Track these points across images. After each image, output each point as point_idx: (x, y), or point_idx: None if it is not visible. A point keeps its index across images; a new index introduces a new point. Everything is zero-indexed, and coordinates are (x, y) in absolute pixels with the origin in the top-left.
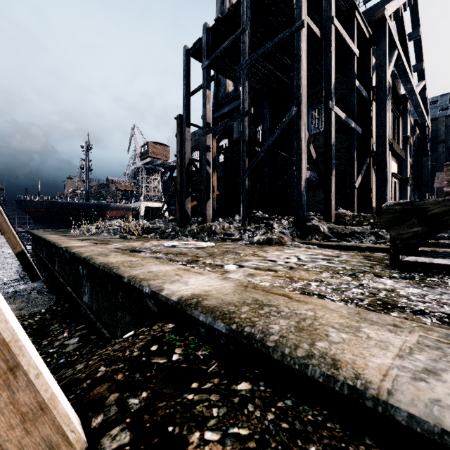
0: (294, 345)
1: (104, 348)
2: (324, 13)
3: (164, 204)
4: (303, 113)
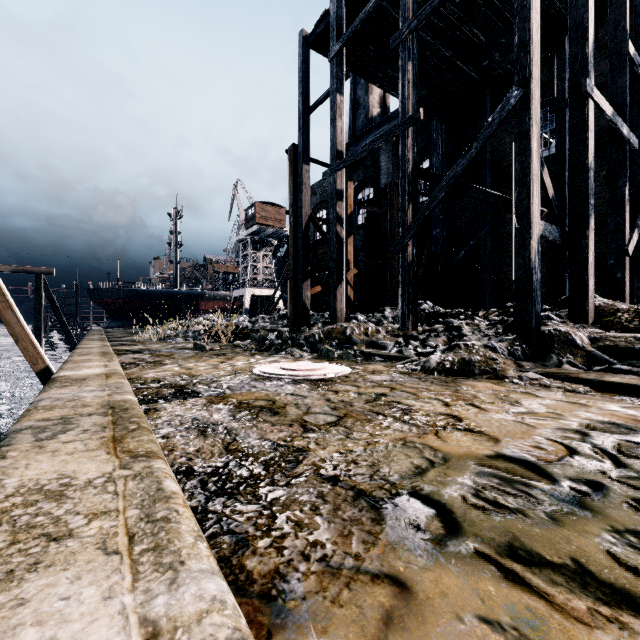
0: None
1: None
2: None
3: (275, 292)
4: (534, 99)
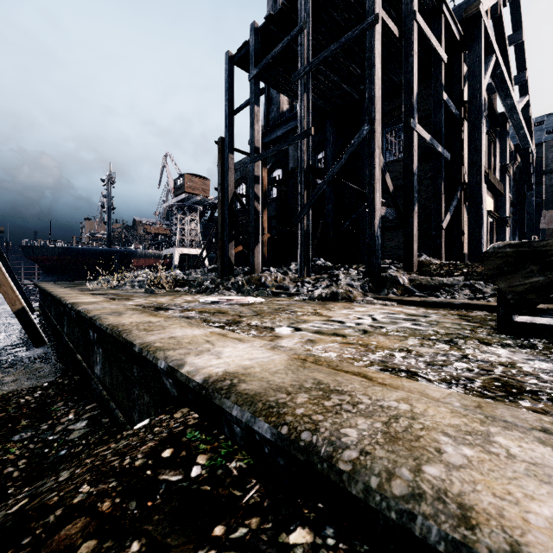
0: (385, 471)
1: (106, 444)
2: (403, 6)
3: (202, 251)
4: (377, 133)
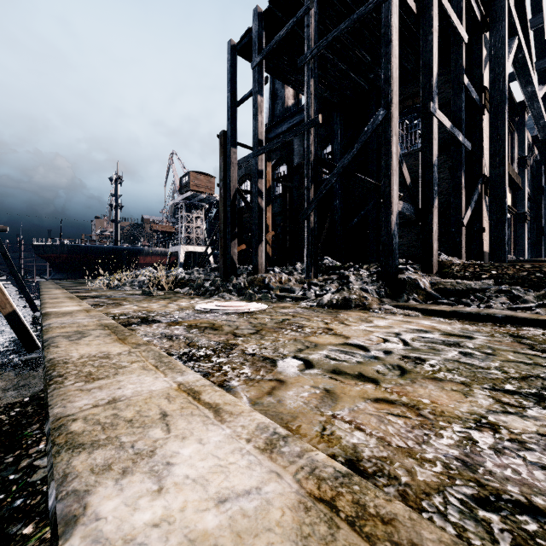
0: None
1: None
2: None
3: (207, 249)
4: (394, 118)
